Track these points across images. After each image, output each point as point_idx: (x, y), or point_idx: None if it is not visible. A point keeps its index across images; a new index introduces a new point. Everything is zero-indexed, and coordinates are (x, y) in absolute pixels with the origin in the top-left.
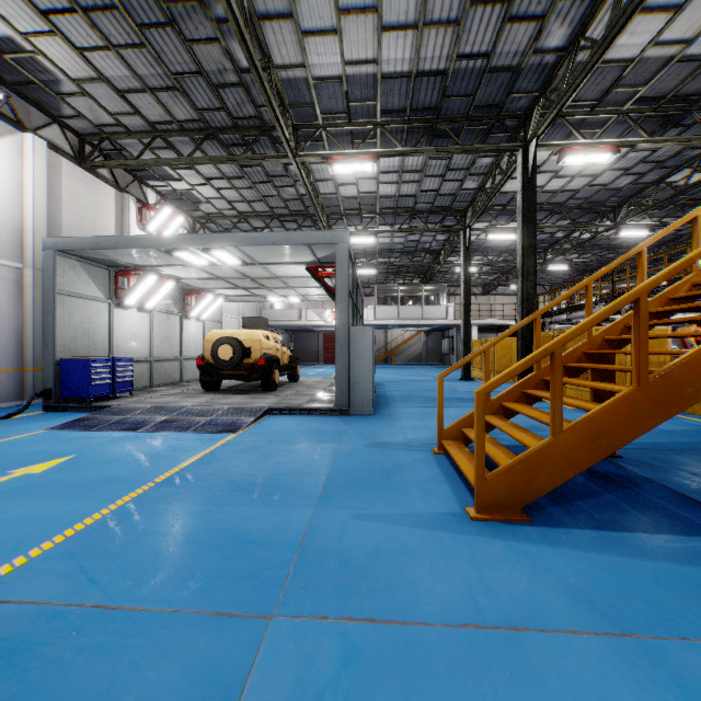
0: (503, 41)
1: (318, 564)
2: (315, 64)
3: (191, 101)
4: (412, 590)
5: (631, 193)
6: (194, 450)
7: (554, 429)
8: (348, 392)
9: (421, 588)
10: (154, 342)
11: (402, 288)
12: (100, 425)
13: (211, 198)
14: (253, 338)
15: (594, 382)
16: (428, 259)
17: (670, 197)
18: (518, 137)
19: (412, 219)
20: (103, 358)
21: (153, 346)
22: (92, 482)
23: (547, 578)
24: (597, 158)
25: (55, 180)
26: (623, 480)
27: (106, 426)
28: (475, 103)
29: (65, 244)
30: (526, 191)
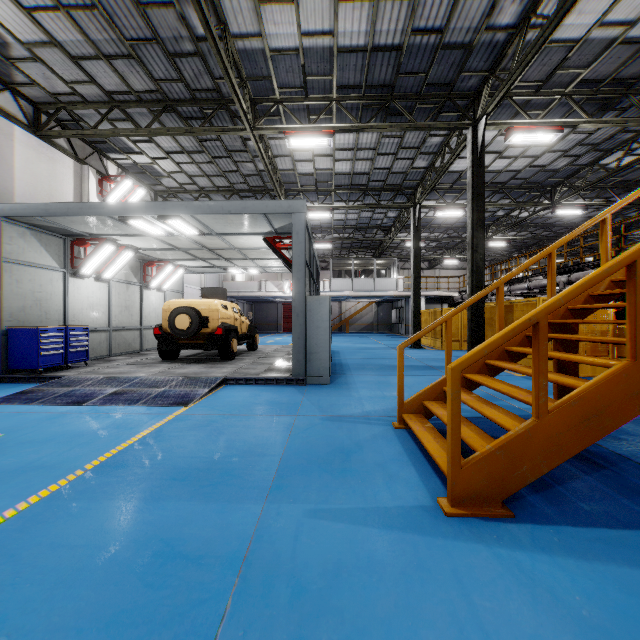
0: (457, 16)
1: (264, 593)
2: (272, 34)
3: (147, 70)
4: (387, 637)
5: (567, 174)
6: (139, 427)
7: (539, 410)
8: (305, 362)
9: (398, 632)
10: (113, 311)
11: (355, 262)
12: (44, 398)
13: (172, 172)
14: (211, 308)
15: (566, 354)
16: (380, 235)
17: (604, 178)
18: (468, 115)
19: (365, 196)
20: (55, 328)
21: (112, 316)
22: (11, 471)
23: (554, 608)
24: (542, 137)
25: (8, 147)
26: (596, 457)
27: (51, 399)
28: (428, 81)
29: (13, 211)
30: (475, 167)
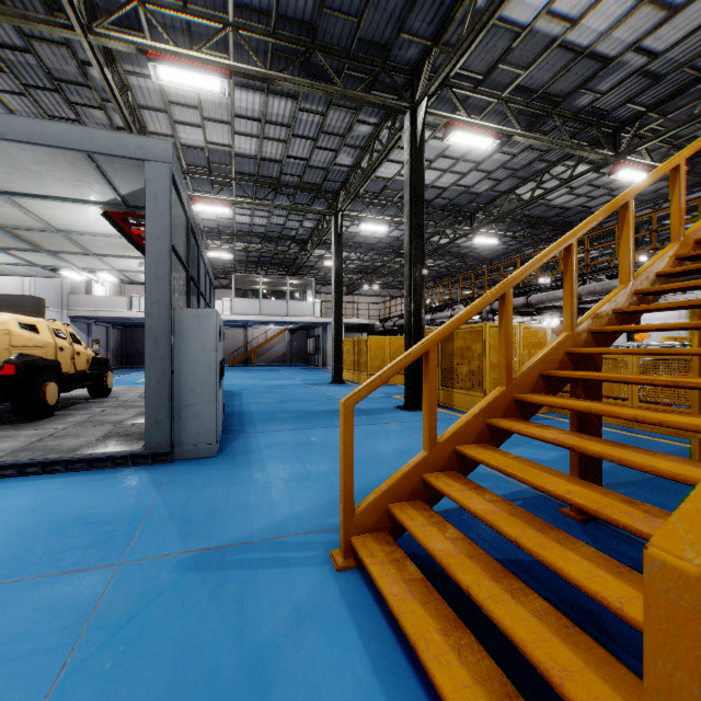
0: None
1: None
2: None
3: None
4: None
5: (486, 200)
6: None
7: None
8: (171, 422)
9: None
10: None
11: (265, 280)
12: None
13: None
14: None
15: (662, 413)
16: (294, 249)
17: (521, 207)
18: (406, 96)
19: (277, 195)
20: None
21: None
22: None
23: None
24: (480, 141)
25: None
26: None
27: None
28: (360, 35)
29: None
30: (414, 161)
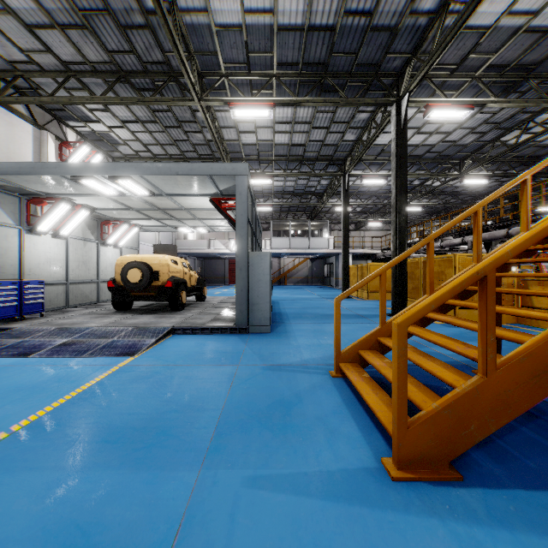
0: (384, 0)
1: None
2: (217, 11)
3: (100, 41)
4: None
5: (473, 149)
6: (80, 380)
7: (487, 367)
8: (247, 312)
9: None
10: (70, 266)
11: (293, 224)
12: None
13: (128, 140)
14: (161, 263)
15: (499, 307)
16: (314, 200)
17: (505, 152)
18: (392, 93)
19: (301, 166)
20: (9, 281)
21: (69, 270)
22: None
23: None
24: (456, 114)
25: None
26: None
27: None
28: (358, 61)
29: None
30: (399, 138)
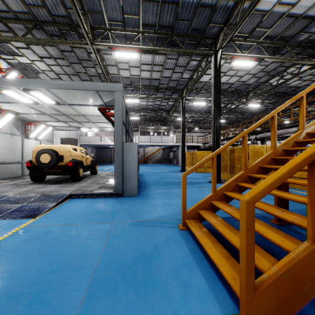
0: None
1: None
2: None
3: None
4: None
5: (254, 87)
6: None
7: None
8: (122, 183)
9: None
10: (1, 152)
11: (152, 127)
12: None
13: (45, 70)
14: (65, 150)
15: (298, 180)
16: (164, 114)
17: (271, 89)
18: (212, 48)
19: (157, 92)
20: None
21: (0, 154)
22: None
23: None
24: (247, 63)
25: None
26: None
27: None
28: (192, 27)
29: None
30: (216, 76)
